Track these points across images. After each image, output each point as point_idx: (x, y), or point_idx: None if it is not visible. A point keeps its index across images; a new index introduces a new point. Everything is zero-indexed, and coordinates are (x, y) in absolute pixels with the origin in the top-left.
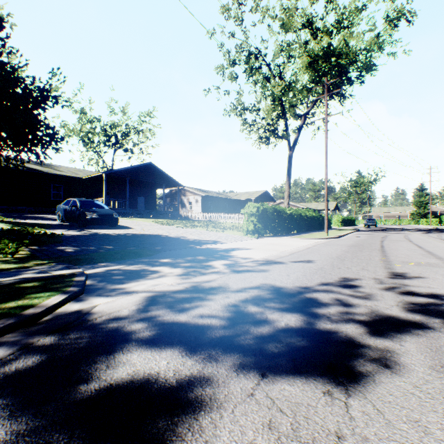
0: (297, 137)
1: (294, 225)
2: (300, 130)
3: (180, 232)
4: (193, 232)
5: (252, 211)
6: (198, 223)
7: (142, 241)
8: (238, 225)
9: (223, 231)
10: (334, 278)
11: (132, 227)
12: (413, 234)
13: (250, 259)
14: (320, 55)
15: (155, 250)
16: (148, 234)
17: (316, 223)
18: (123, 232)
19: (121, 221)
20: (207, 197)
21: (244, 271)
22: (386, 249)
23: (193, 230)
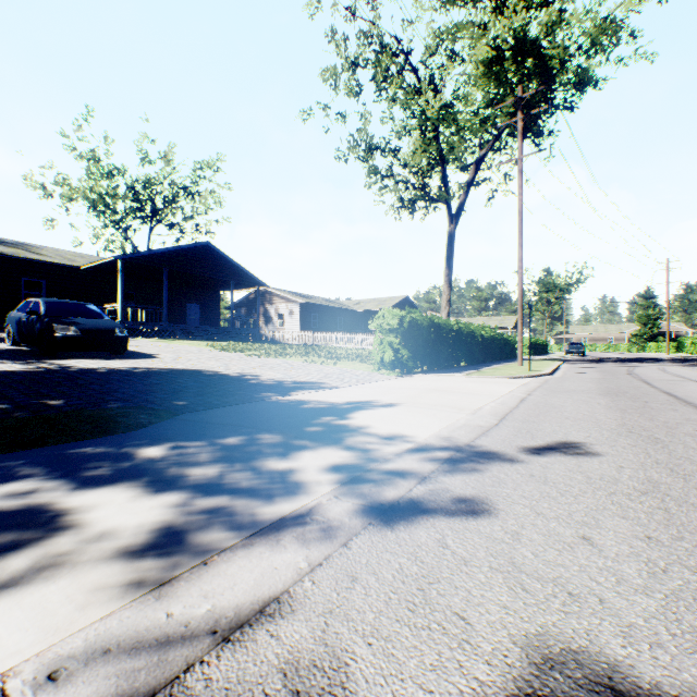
0: (464, 199)
1: (463, 351)
2: (469, 189)
3: (251, 365)
4: (276, 365)
5: (391, 325)
6: (292, 348)
7: (155, 384)
8: (361, 353)
9: (335, 363)
10: None
11: (158, 356)
12: (668, 367)
13: (405, 439)
14: (504, 56)
15: (166, 410)
16: (181, 368)
17: (496, 348)
18: (128, 364)
19: (144, 345)
20: (309, 306)
21: (405, 512)
22: (696, 402)
23: (279, 361)
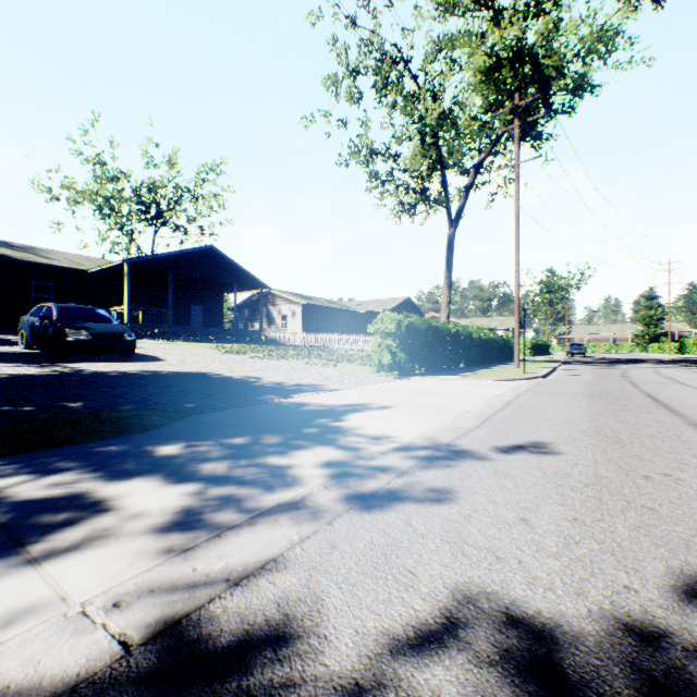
0: (464, 203)
1: (461, 353)
2: (468, 193)
3: (254, 368)
4: (278, 368)
5: (389, 329)
6: (294, 350)
7: (164, 387)
8: (362, 354)
9: (336, 365)
10: (695, 541)
11: (164, 359)
12: (663, 369)
13: (391, 439)
14: (502, 63)
15: (176, 412)
16: (188, 371)
17: (495, 350)
18: (137, 367)
19: (150, 347)
20: (312, 307)
21: (381, 499)
22: (672, 405)
23: (281, 364)
